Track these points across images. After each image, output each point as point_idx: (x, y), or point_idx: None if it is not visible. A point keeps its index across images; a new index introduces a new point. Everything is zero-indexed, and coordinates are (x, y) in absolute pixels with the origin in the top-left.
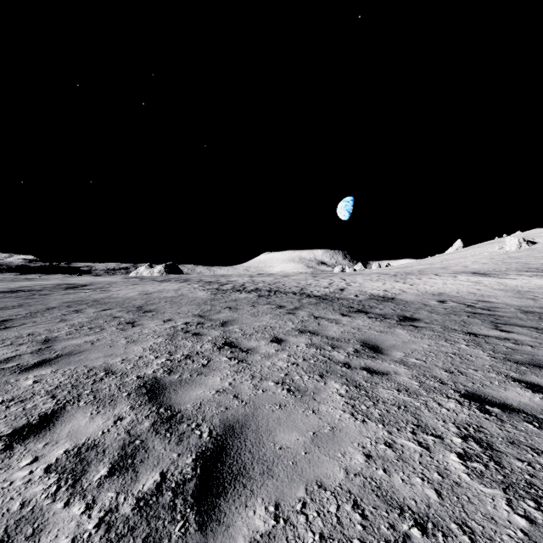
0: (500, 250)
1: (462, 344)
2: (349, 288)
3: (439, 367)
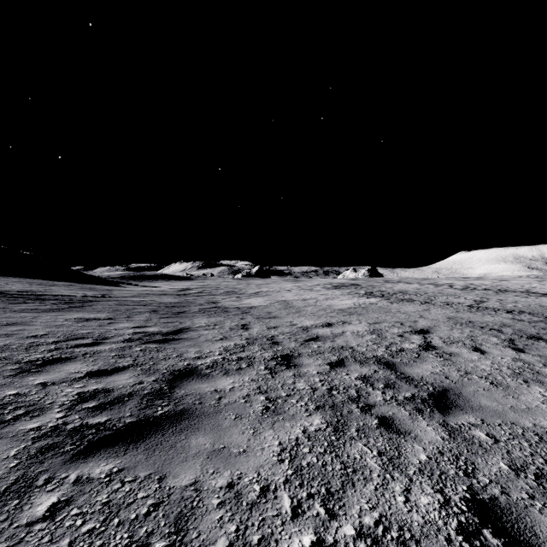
0: None
1: None
2: None
3: None
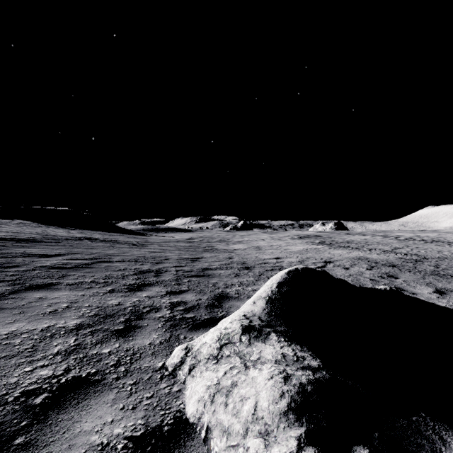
0: None
1: None
2: None
3: None
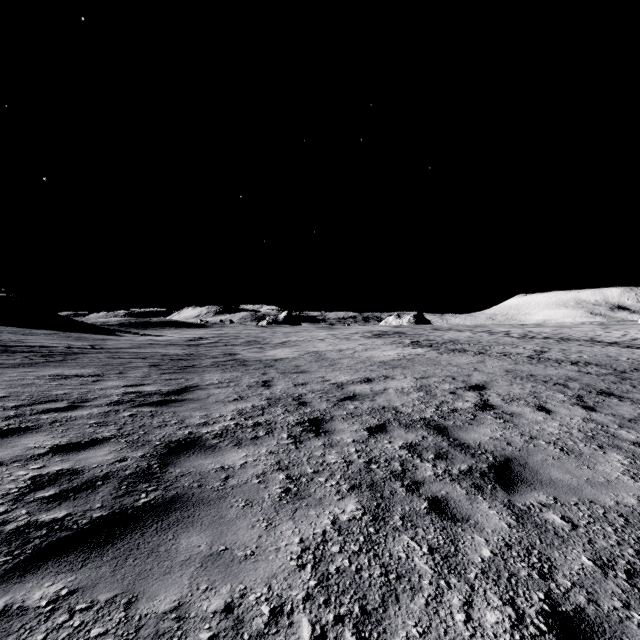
0: None
1: None
2: None
3: None
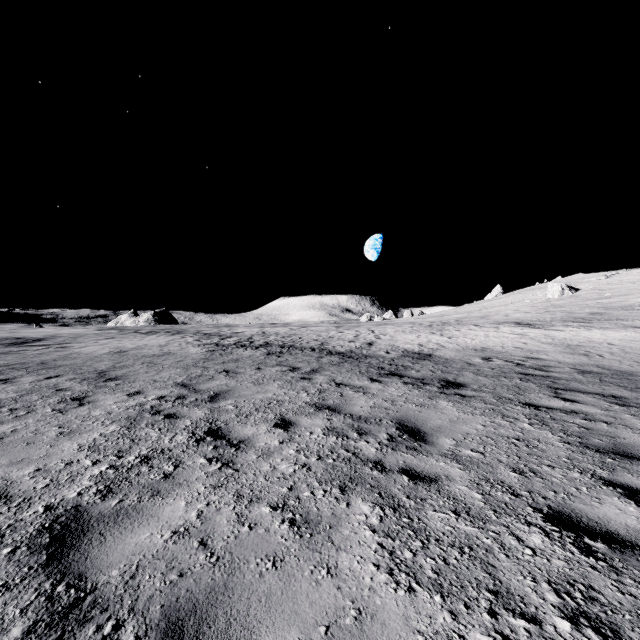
0: (542, 297)
1: (524, 423)
2: (379, 342)
3: (503, 464)
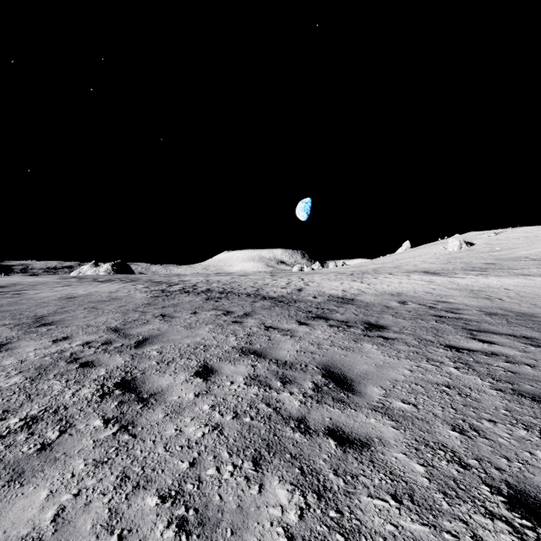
0: (443, 251)
1: (450, 367)
2: (308, 289)
3: (440, 419)
